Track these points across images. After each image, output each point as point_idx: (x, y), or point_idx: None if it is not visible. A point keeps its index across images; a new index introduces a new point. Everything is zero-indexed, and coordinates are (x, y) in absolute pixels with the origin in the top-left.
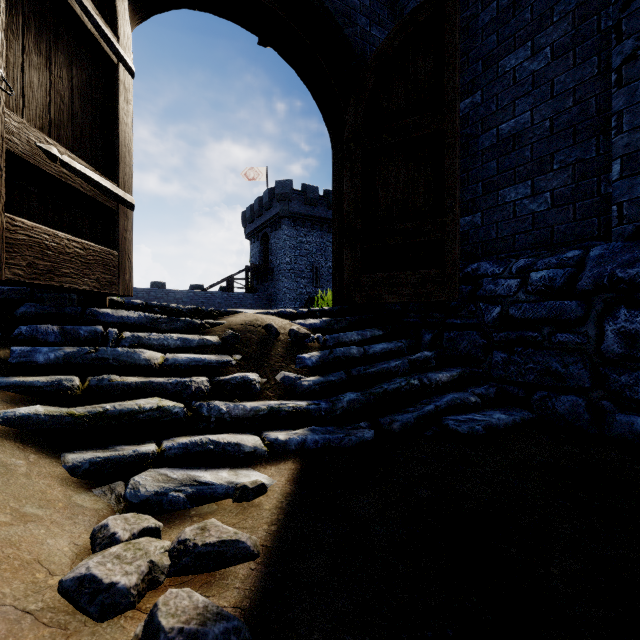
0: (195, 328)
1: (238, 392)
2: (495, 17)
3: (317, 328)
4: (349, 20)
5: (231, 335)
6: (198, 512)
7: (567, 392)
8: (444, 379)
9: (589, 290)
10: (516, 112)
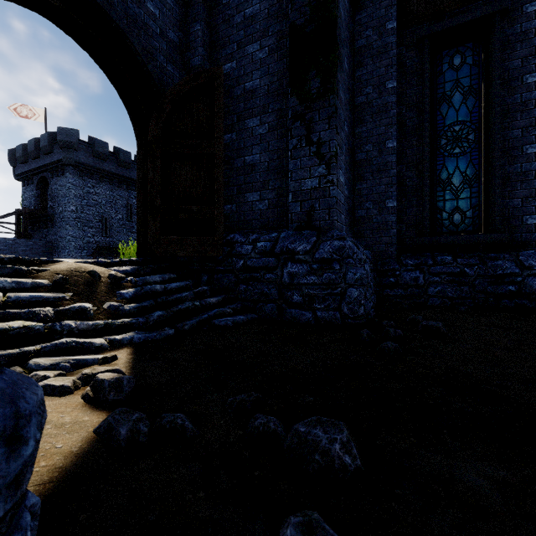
0: (22, 274)
1: (77, 317)
2: (243, 94)
3: (129, 273)
4: (151, 55)
5: (62, 278)
6: (79, 371)
7: (270, 302)
8: (214, 301)
9: (279, 253)
10: (253, 152)
